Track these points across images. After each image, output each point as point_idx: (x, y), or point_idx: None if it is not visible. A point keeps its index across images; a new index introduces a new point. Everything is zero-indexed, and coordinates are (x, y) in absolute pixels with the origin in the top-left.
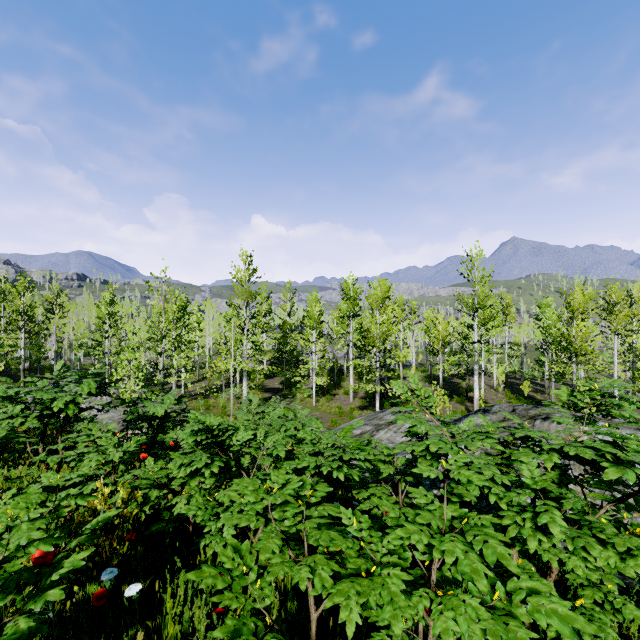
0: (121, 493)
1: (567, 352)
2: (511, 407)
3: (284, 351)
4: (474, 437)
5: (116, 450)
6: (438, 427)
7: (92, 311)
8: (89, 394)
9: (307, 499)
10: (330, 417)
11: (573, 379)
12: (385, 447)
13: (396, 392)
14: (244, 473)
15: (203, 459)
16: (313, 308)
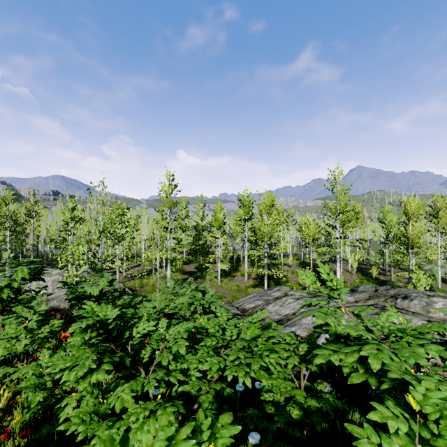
0: (5, 394)
1: (405, 245)
2: (374, 288)
3: (197, 245)
4: (401, 336)
5: (25, 337)
6: (358, 324)
7: (61, 216)
8: (24, 279)
9: None
10: (231, 293)
11: (410, 265)
12: (287, 334)
13: (278, 274)
14: (142, 370)
15: (86, 364)
16: (218, 213)
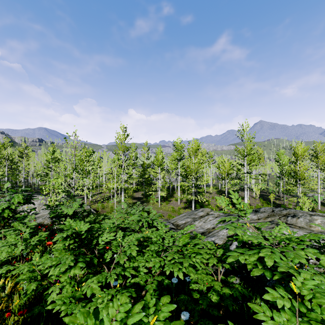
0: (8, 284)
1: (294, 178)
2: (271, 209)
3: (143, 178)
4: (288, 243)
5: (21, 244)
6: (258, 235)
7: (44, 157)
8: (19, 203)
9: (151, 324)
10: (168, 213)
11: (297, 193)
12: (208, 242)
13: (202, 199)
14: (105, 267)
15: (67, 262)
16: (159, 155)
